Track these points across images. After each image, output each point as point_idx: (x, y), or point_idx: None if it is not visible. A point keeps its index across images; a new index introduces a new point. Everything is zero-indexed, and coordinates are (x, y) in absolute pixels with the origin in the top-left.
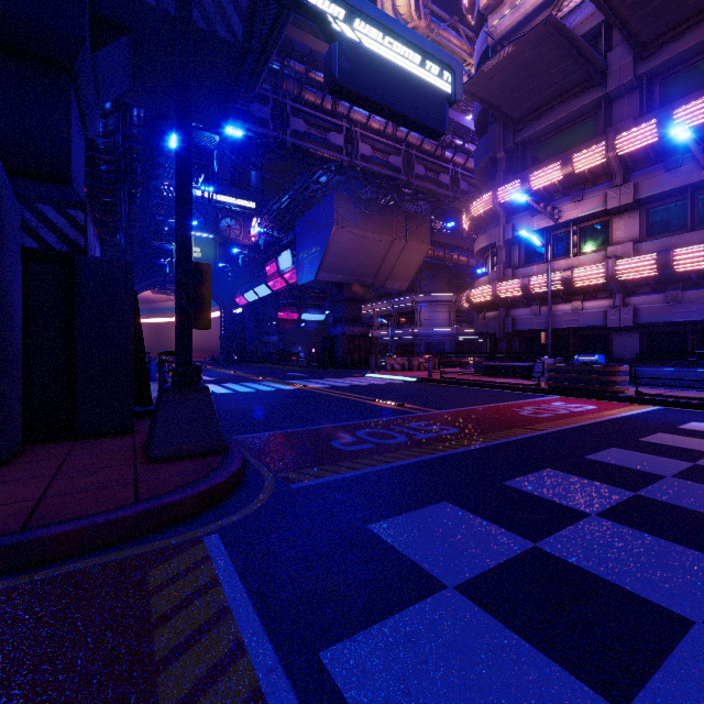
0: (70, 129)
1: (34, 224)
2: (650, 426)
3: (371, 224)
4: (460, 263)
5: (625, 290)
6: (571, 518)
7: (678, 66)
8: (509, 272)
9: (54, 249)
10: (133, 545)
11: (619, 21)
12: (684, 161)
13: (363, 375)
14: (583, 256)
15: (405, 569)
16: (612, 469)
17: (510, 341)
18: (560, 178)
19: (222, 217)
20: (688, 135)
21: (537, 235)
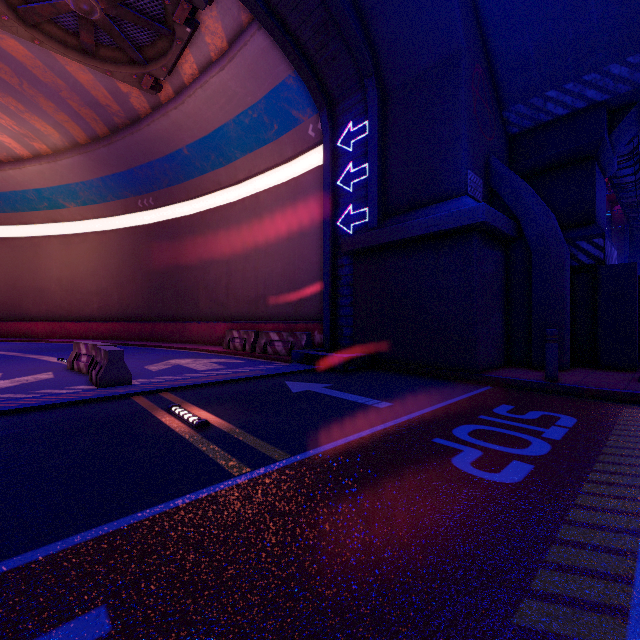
0: (594, 191)
1: (575, 253)
2: None
3: None
4: None
5: None
6: None
7: None
8: None
9: (585, 264)
10: (619, 403)
11: None
12: None
13: None
14: None
15: None
16: None
17: None
18: None
19: None
20: None
21: None
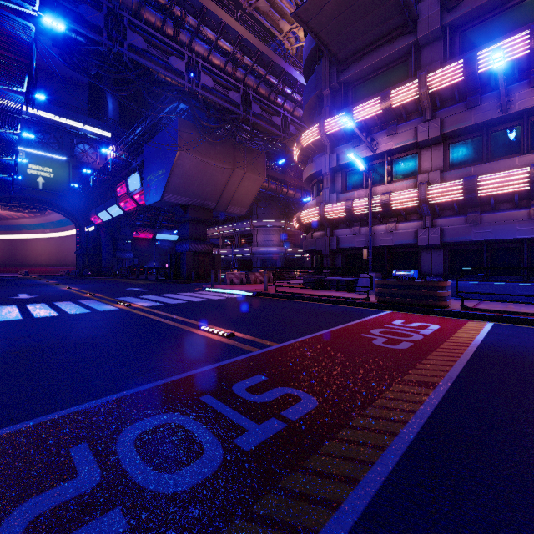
0: None
1: None
2: None
3: (213, 153)
4: (288, 195)
5: (432, 213)
6: None
7: (474, 20)
8: (334, 196)
9: None
10: None
11: None
12: (483, 100)
13: (203, 289)
14: (397, 183)
15: None
16: None
17: (334, 258)
18: (378, 112)
19: (77, 142)
20: (499, 66)
21: (362, 160)
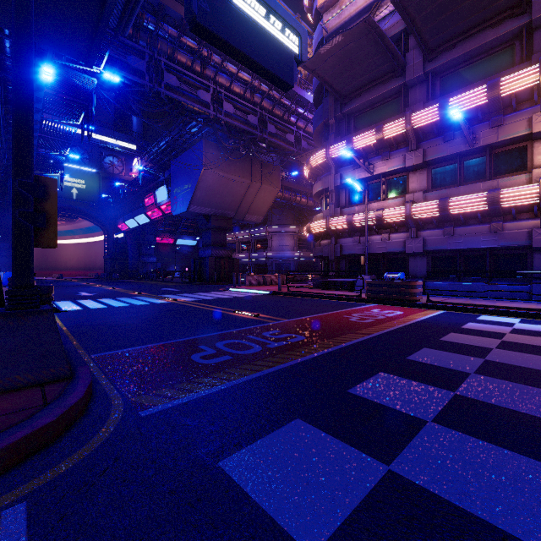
0: None
1: None
2: (443, 327)
3: (233, 169)
4: (301, 203)
5: (417, 226)
6: (413, 428)
7: (451, 69)
8: (338, 210)
9: None
10: None
11: (415, 29)
12: (455, 136)
13: (227, 289)
14: (389, 201)
15: (258, 530)
16: (429, 368)
17: (339, 262)
18: (374, 142)
19: (106, 155)
20: (459, 116)
21: (358, 183)
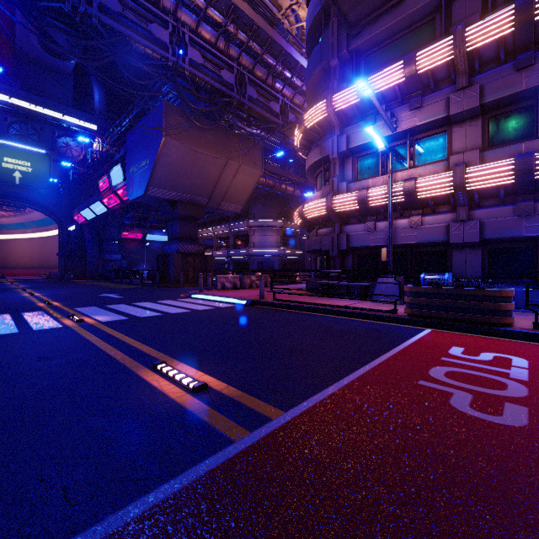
0: None
1: None
2: None
3: (204, 142)
4: (287, 192)
5: (469, 203)
6: None
7: None
8: (343, 185)
9: None
10: None
11: None
12: (537, 58)
13: (188, 296)
14: (422, 167)
15: None
16: None
17: (343, 258)
18: (400, 81)
19: (60, 135)
20: None
21: (382, 136)
